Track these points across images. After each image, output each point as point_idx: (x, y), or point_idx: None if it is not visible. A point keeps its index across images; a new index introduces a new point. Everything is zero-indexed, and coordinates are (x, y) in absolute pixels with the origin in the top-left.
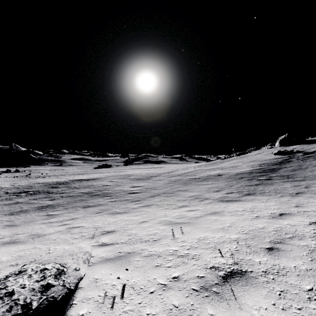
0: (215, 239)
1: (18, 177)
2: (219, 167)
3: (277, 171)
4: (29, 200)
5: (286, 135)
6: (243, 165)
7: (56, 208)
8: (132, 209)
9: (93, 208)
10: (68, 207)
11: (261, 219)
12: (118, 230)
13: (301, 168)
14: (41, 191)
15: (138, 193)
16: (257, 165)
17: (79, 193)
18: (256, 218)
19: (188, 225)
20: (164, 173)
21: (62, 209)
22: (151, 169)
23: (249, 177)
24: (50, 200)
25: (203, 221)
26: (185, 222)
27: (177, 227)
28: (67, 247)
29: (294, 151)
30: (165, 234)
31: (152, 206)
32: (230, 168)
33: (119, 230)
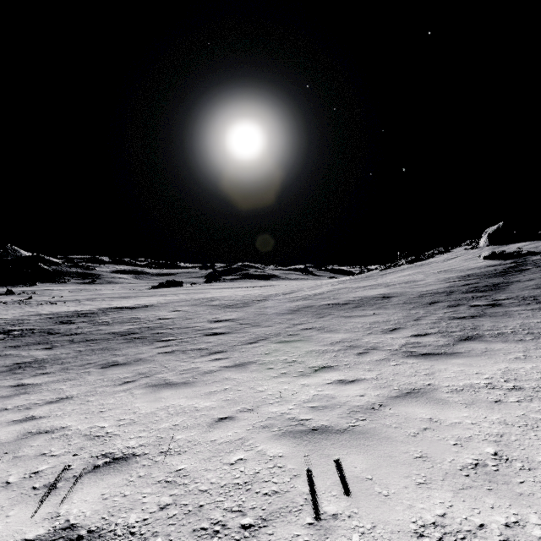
0: None
1: (6, 302)
2: (382, 283)
3: (504, 288)
4: (3, 349)
5: (501, 225)
6: (427, 278)
7: (45, 367)
8: (202, 375)
9: (122, 369)
10: (71, 366)
11: None
12: (143, 452)
13: None
14: (36, 331)
15: (223, 335)
16: (456, 278)
17: (107, 334)
18: None
19: (354, 445)
20: (277, 294)
21: (57, 371)
22: (253, 288)
23: (450, 301)
24: (45, 348)
25: (396, 428)
26: (341, 429)
27: (320, 453)
28: None
29: (523, 253)
30: (284, 490)
31: (251, 366)
32: (404, 284)
33: (147, 453)
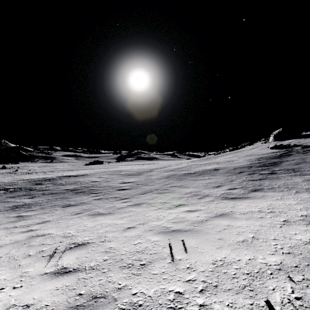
0: (242, 265)
1: (3, 173)
2: (215, 162)
3: (279, 164)
4: (5, 198)
5: (281, 130)
6: (239, 159)
7: (31, 207)
8: (118, 209)
9: (74, 208)
10: (46, 206)
11: (295, 225)
12: (92, 241)
13: (305, 161)
14: (22, 188)
15: (128, 190)
16: (255, 159)
17: (63, 190)
18: (288, 224)
19: (191, 235)
20: (157, 168)
21: (38, 209)
22: (143, 165)
23: (250, 171)
24: (29, 198)
25: (212, 229)
26: (186, 230)
27: (175, 239)
28: (6, 275)
29: (291, 145)
30: (159, 252)
31: (143, 205)
32: (226, 162)
33: (94, 242)
